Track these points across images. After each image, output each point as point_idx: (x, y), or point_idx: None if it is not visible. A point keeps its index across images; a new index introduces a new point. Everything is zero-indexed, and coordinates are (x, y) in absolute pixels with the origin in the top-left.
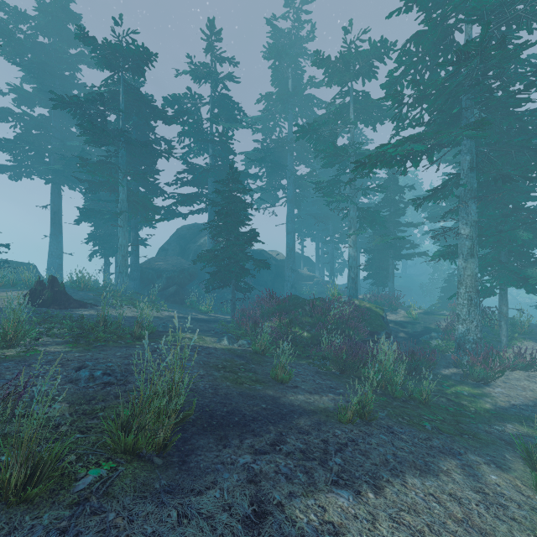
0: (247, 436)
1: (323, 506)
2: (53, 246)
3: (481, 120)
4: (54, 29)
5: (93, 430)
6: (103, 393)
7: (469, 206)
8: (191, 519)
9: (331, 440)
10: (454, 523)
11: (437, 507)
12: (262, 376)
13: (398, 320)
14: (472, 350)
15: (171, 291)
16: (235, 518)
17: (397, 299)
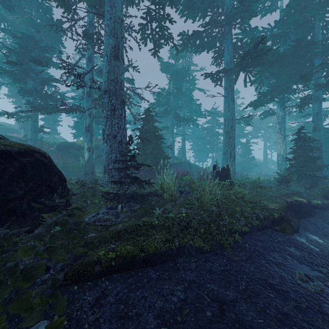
0: None
1: None
2: None
3: None
4: None
5: None
6: None
7: None
8: None
9: None
10: None
11: None
12: None
13: None
14: None
15: None
16: None
17: None
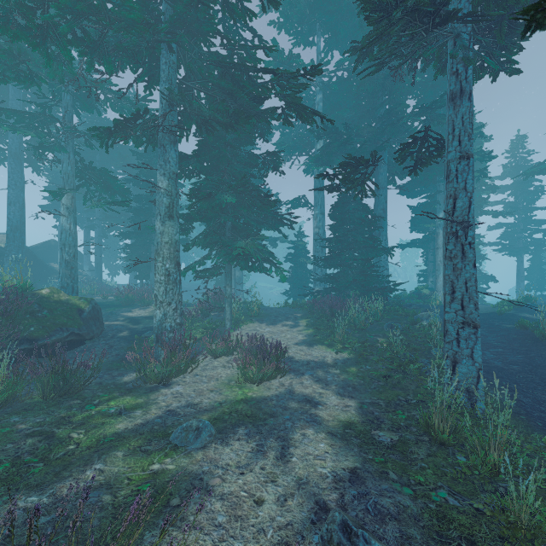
0: None
1: None
2: None
3: None
4: None
5: None
6: None
7: (167, 152)
8: None
9: None
10: None
11: None
12: None
13: (140, 315)
14: (170, 341)
15: None
16: None
17: None
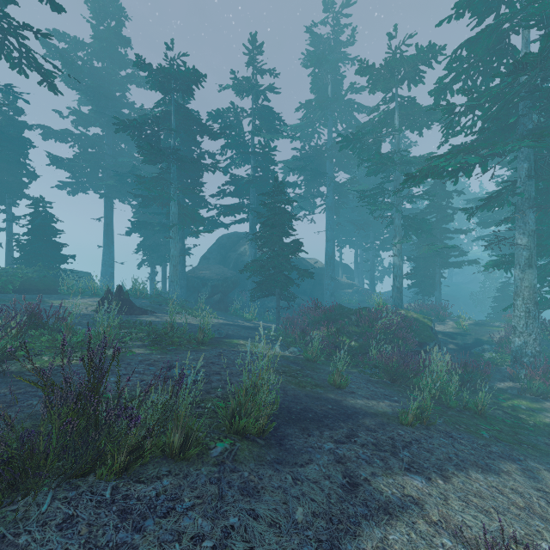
0: (324, 429)
1: (401, 484)
2: (106, 255)
3: (540, 132)
4: (107, 54)
5: (203, 416)
6: (196, 389)
7: (527, 215)
8: (303, 482)
9: (397, 437)
10: (517, 509)
11: (500, 496)
12: (319, 381)
13: (446, 331)
14: (530, 364)
15: (216, 299)
16: (335, 485)
17: (444, 310)
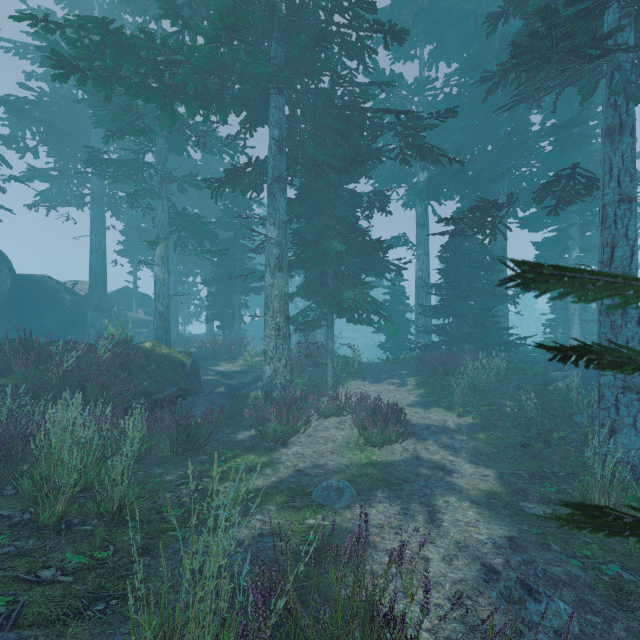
0: None
1: None
2: None
3: (235, 8)
4: None
5: None
6: None
7: (277, 200)
8: None
9: None
10: None
11: None
12: None
13: (230, 370)
14: (280, 398)
15: None
16: None
17: (243, 345)
